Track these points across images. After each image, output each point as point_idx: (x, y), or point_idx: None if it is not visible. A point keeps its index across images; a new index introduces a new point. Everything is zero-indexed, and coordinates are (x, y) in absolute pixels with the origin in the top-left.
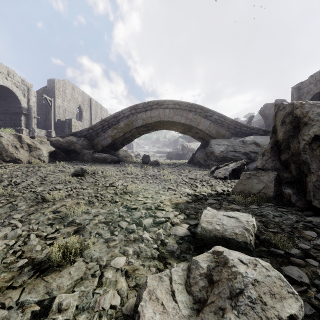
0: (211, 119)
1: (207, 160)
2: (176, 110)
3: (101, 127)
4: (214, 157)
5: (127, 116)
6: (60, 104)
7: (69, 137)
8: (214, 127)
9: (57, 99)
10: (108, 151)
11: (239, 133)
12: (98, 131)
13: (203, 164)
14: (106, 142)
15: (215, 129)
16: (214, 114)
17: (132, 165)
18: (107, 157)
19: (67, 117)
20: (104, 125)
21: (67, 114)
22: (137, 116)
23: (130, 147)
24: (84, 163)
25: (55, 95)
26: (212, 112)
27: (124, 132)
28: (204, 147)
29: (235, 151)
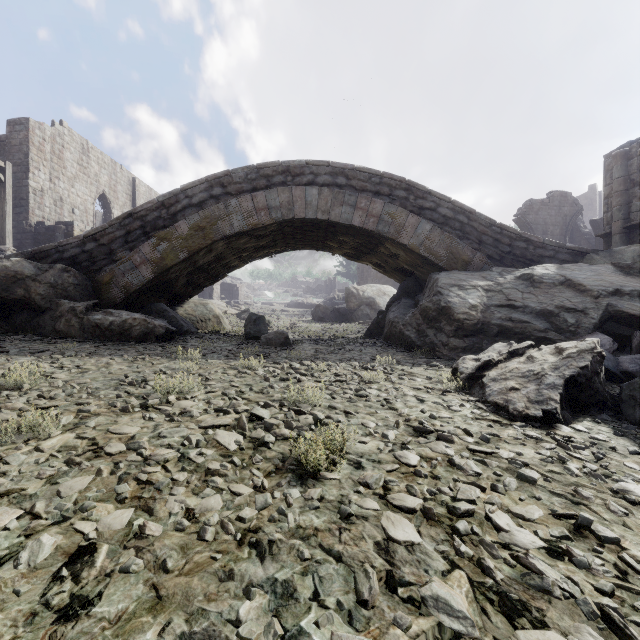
0: (433, 217)
1: (428, 330)
2: (338, 190)
3: (123, 235)
4: (450, 322)
5: (199, 203)
6: (44, 185)
7: (7, 261)
8: (443, 239)
9: (36, 171)
10: (147, 305)
11: (507, 256)
12: (114, 247)
13: (415, 341)
14: (136, 277)
15: (446, 246)
16: (443, 205)
17: (197, 353)
18: (131, 324)
19: (66, 218)
20: (132, 230)
21: (66, 211)
22: (229, 204)
23: (231, 293)
24: (48, 342)
25: (30, 160)
26: (437, 198)
27: (191, 249)
28: (411, 294)
29: (512, 305)
